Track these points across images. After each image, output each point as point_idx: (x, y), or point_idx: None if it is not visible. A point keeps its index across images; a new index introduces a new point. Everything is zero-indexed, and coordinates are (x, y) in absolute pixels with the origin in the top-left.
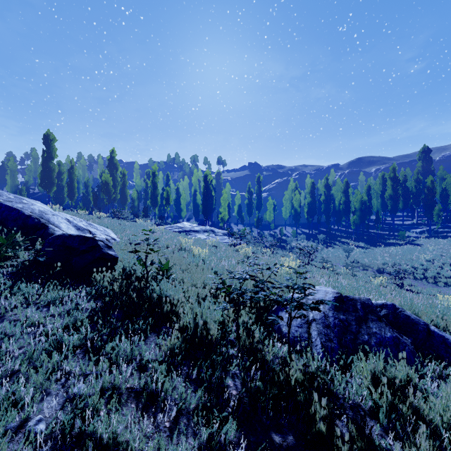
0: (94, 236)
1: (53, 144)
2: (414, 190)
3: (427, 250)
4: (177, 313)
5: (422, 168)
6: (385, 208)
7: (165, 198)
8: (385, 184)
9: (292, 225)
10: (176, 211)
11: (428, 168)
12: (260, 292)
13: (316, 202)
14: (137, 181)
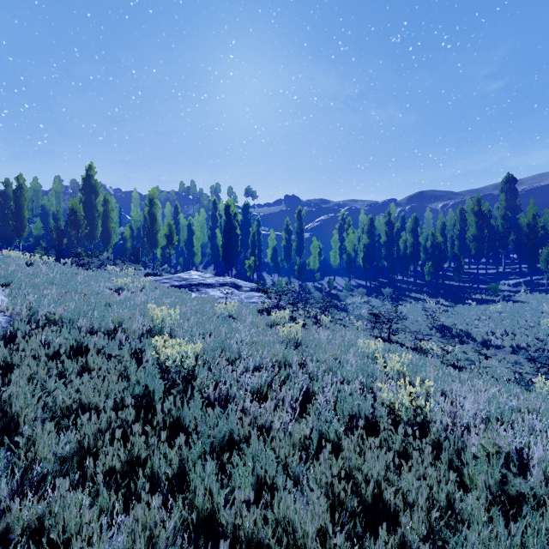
0: None
1: None
2: (500, 229)
3: (542, 311)
4: None
5: (506, 202)
6: (464, 253)
7: (166, 236)
8: (464, 221)
9: (342, 274)
10: (187, 255)
11: (513, 203)
12: None
13: (375, 244)
14: (133, 214)
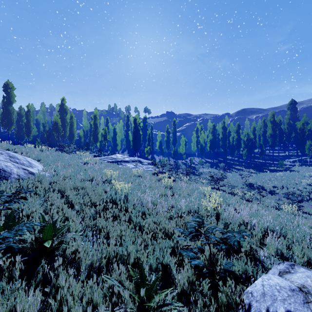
0: None
1: (12, 91)
2: (286, 131)
3: (304, 175)
4: None
5: (290, 115)
6: (266, 144)
7: (103, 135)
8: (266, 126)
9: (198, 156)
10: (113, 145)
11: (295, 115)
12: None
13: (216, 139)
14: (84, 123)
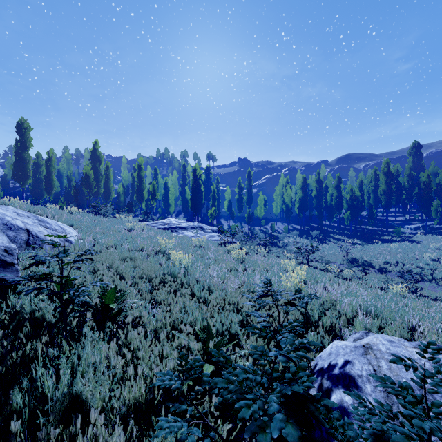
0: None
1: (28, 133)
2: (406, 185)
3: (428, 248)
4: None
5: (413, 163)
6: (378, 204)
7: (151, 192)
8: (378, 179)
9: (282, 220)
10: (164, 206)
11: (419, 164)
12: None
13: (307, 197)
14: (124, 175)
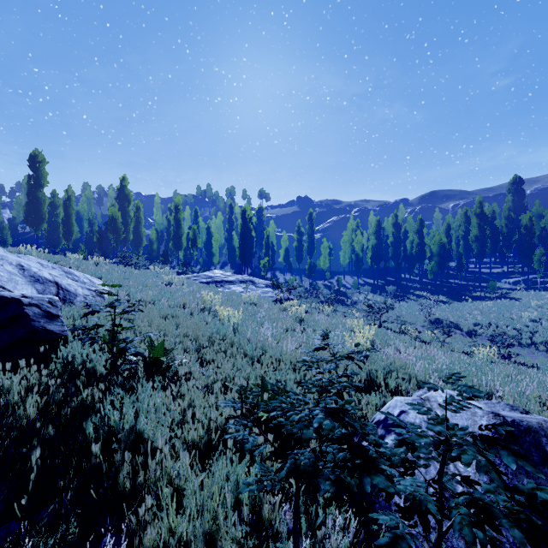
0: (22, 296)
1: (43, 167)
2: (504, 230)
3: (529, 306)
4: (150, 486)
5: (513, 202)
6: (469, 253)
7: (191, 239)
8: (469, 222)
9: (352, 273)
10: (207, 255)
11: (520, 203)
12: (366, 475)
13: (382, 245)
14: (157, 218)
